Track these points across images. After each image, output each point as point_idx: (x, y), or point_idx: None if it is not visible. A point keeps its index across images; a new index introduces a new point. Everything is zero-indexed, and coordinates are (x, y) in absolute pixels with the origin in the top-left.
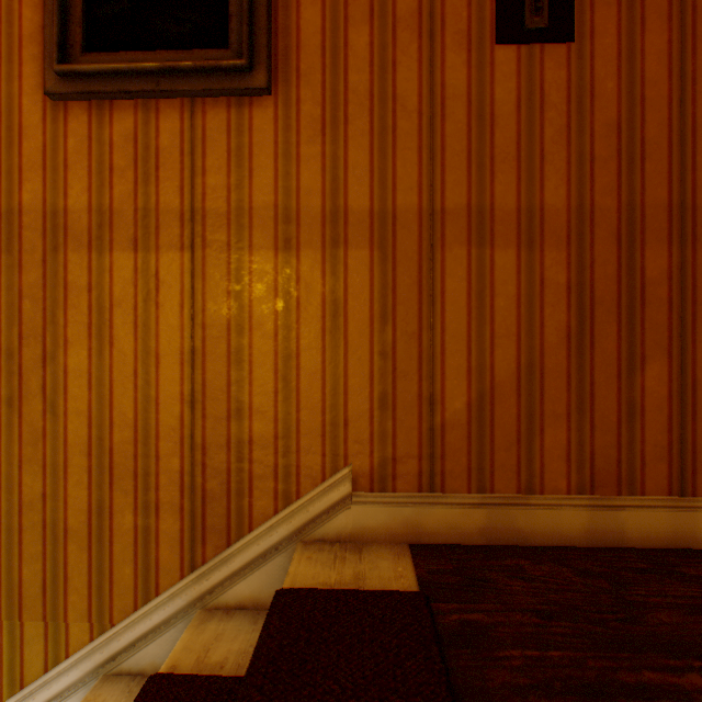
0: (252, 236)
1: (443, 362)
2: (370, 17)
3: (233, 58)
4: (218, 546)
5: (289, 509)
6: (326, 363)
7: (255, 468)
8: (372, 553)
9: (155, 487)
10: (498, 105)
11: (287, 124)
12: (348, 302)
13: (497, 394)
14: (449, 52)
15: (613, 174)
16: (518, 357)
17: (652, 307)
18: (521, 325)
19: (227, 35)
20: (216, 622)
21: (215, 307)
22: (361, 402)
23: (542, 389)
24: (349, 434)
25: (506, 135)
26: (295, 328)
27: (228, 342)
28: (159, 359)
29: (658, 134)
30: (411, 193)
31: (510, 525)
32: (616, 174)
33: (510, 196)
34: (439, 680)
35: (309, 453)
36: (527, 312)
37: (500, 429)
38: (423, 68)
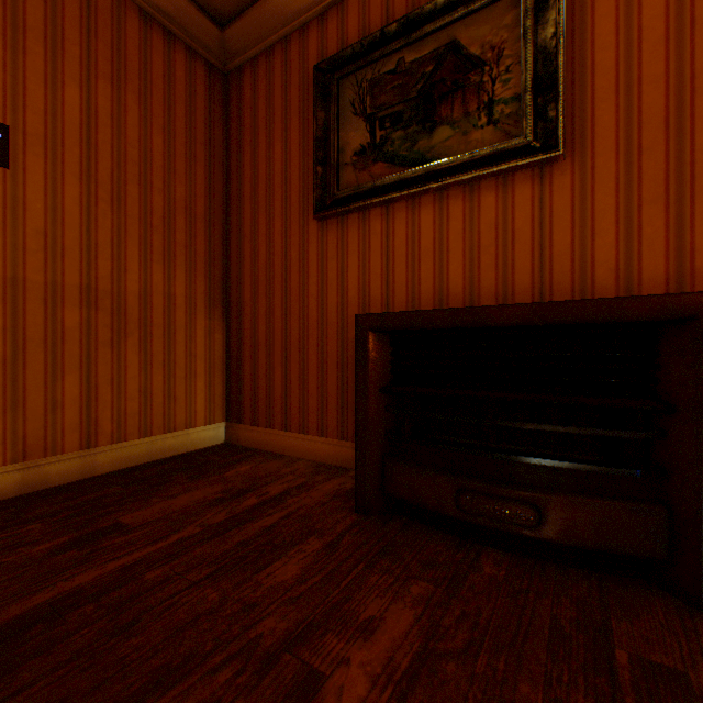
0: None
1: None
2: None
3: None
4: None
5: None
6: None
7: None
8: None
9: None
10: None
11: None
12: None
13: None
14: None
15: (44, 261)
16: None
17: (71, 343)
18: None
19: None
20: None
21: None
22: None
23: None
24: None
25: None
26: None
27: None
28: None
29: (76, 244)
30: None
31: None
32: (46, 262)
33: None
34: None
35: None
36: None
37: None
38: None
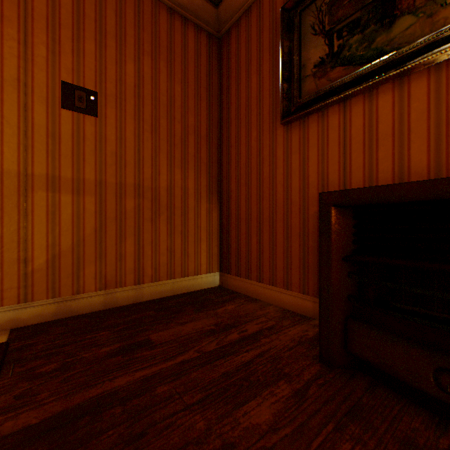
0: None
1: (34, 243)
2: None
3: None
4: None
5: None
6: None
7: None
8: None
9: None
10: (64, 134)
11: None
12: None
13: (63, 255)
14: (37, 104)
15: (115, 171)
16: (74, 239)
17: (129, 220)
18: (75, 226)
19: None
20: None
21: None
22: None
23: (85, 252)
24: None
25: (68, 147)
26: None
27: None
28: None
29: (132, 159)
30: (14, 164)
31: (69, 309)
32: (116, 171)
33: (70, 173)
34: None
35: None
36: (78, 220)
37: (65, 269)
38: (22, 107)
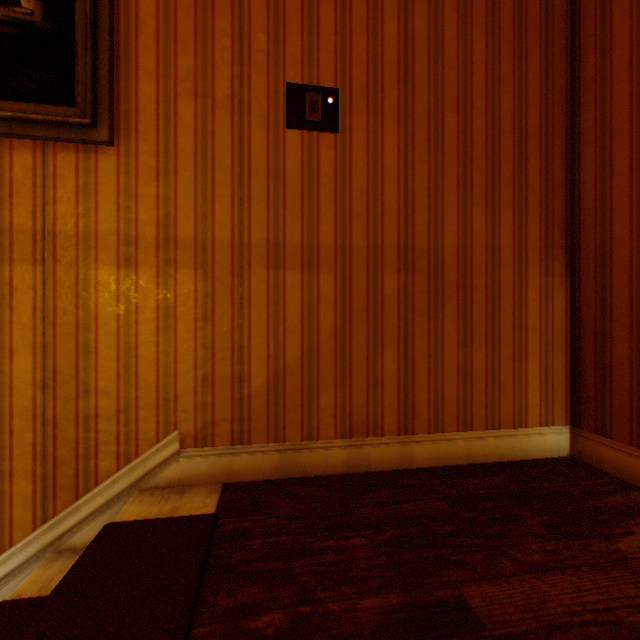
0: (98, 254)
1: (250, 351)
2: (195, 96)
3: (80, 115)
4: (68, 501)
5: (129, 466)
6: (160, 353)
7: (100, 436)
8: (192, 492)
9: (9, 458)
10: (289, 171)
11: (128, 169)
12: (178, 307)
13: (288, 372)
14: (254, 129)
15: (365, 224)
16: (302, 346)
17: (388, 313)
18: (305, 324)
19: (76, 95)
20: (64, 560)
21: (65, 310)
22: (188, 381)
23: (319, 368)
24: (179, 406)
25: (294, 192)
26: (135, 327)
27: (77, 338)
28: (13, 352)
29: (392, 200)
30: (227, 228)
31: (297, 464)
32: (367, 224)
33: (297, 235)
34: (199, 562)
35: (147, 422)
36: (308, 315)
37: (290, 397)
38: (236, 139)
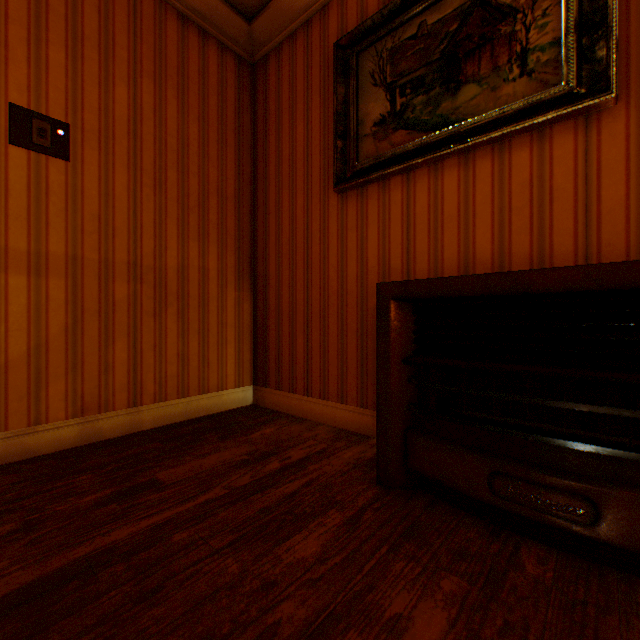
0: None
1: None
2: None
3: None
4: None
5: None
6: None
7: None
8: None
9: None
10: (14, 183)
11: None
12: None
13: (13, 367)
14: None
15: (98, 242)
16: (30, 342)
17: (120, 313)
18: (33, 323)
19: None
20: None
21: None
22: None
23: (49, 361)
24: None
25: (20, 203)
26: None
27: None
28: None
29: (124, 225)
30: None
31: (23, 448)
32: (100, 242)
33: (24, 242)
34: None
35: None
36: (37, 315)
37: (16, 389)
38: None
